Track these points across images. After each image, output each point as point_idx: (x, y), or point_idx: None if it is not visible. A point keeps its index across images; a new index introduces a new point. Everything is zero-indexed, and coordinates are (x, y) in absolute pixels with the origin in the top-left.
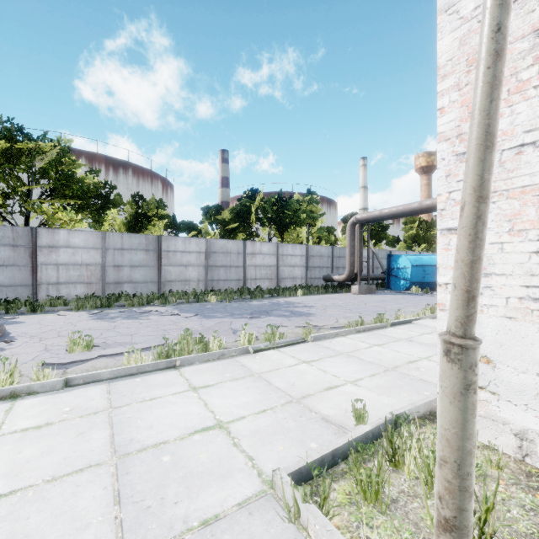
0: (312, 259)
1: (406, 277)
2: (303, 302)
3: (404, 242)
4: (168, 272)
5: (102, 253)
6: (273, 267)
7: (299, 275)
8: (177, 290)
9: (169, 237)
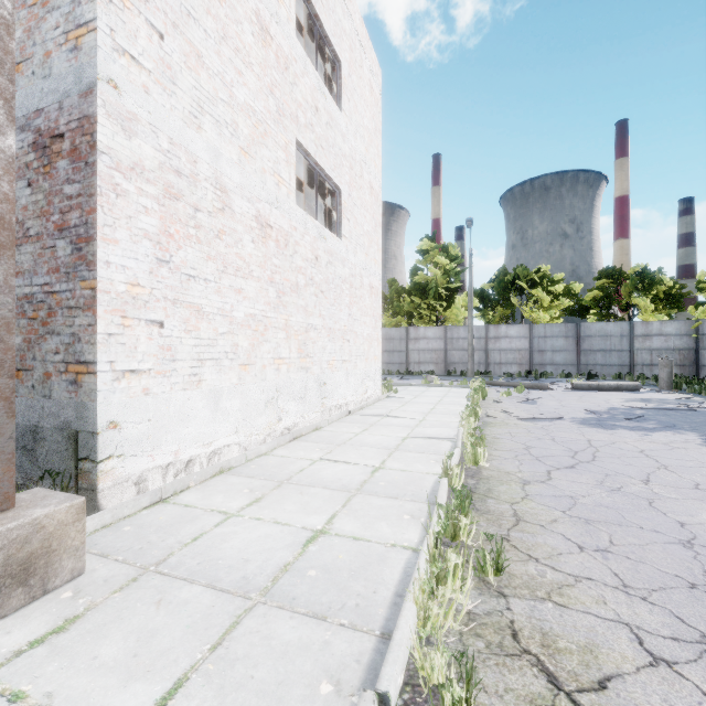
0: None
1: None
2: None
3: None
4: None
5: None
6: None
7: None
8: None
9: None
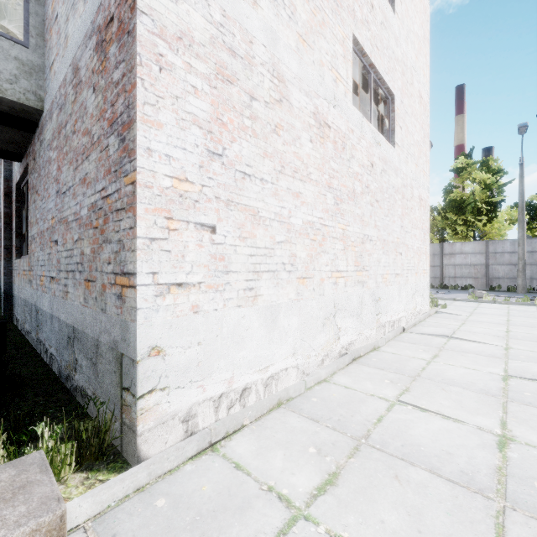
0: None
1: None
2: None
3: None
4: None
5: None
6: None
7: None
8: None
9: None
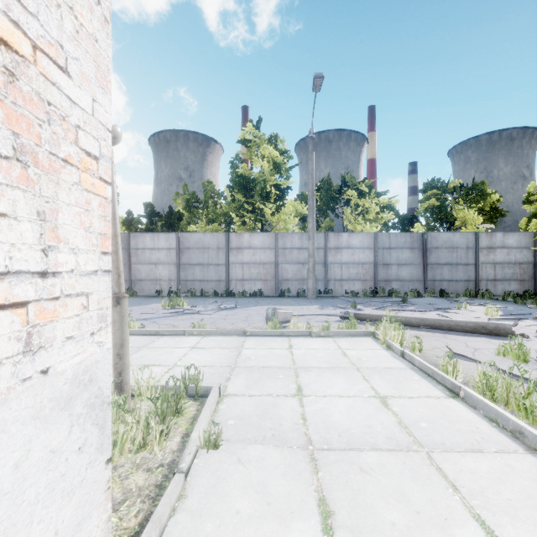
0: None
1: None
2: None
3: None
4: None
5: None
6: None
7: None
8: None
9: None
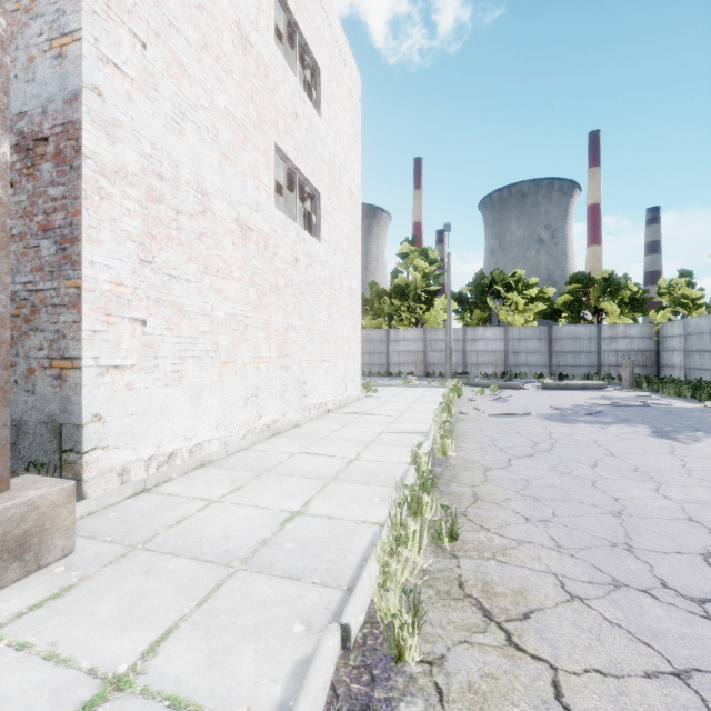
0: None
1: None
2: None
3: None
4: None
5: None
6: None
7: None
8: None
9: None
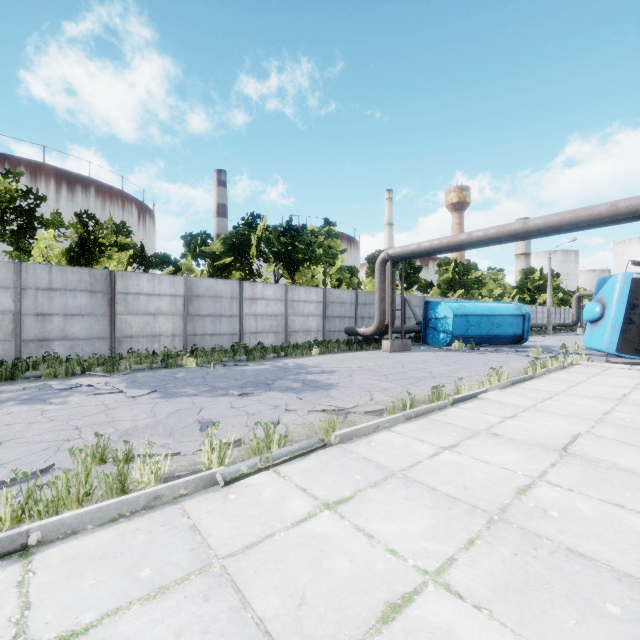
0: (331, 307)
1: (447, 329)
2: (320, 365)
3: (438, 288)
4: (126, 323)
5: (14, 295)
6: (280, 317)
7: (314, 328)
8: (138, 349)
9: (128, 274)
